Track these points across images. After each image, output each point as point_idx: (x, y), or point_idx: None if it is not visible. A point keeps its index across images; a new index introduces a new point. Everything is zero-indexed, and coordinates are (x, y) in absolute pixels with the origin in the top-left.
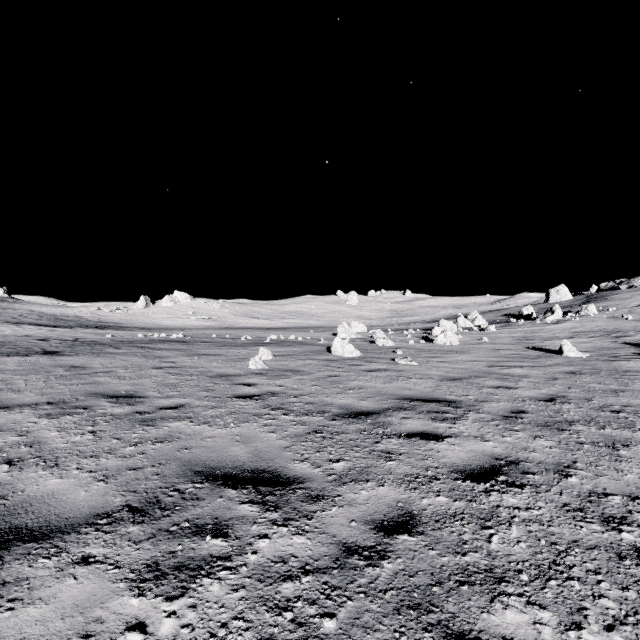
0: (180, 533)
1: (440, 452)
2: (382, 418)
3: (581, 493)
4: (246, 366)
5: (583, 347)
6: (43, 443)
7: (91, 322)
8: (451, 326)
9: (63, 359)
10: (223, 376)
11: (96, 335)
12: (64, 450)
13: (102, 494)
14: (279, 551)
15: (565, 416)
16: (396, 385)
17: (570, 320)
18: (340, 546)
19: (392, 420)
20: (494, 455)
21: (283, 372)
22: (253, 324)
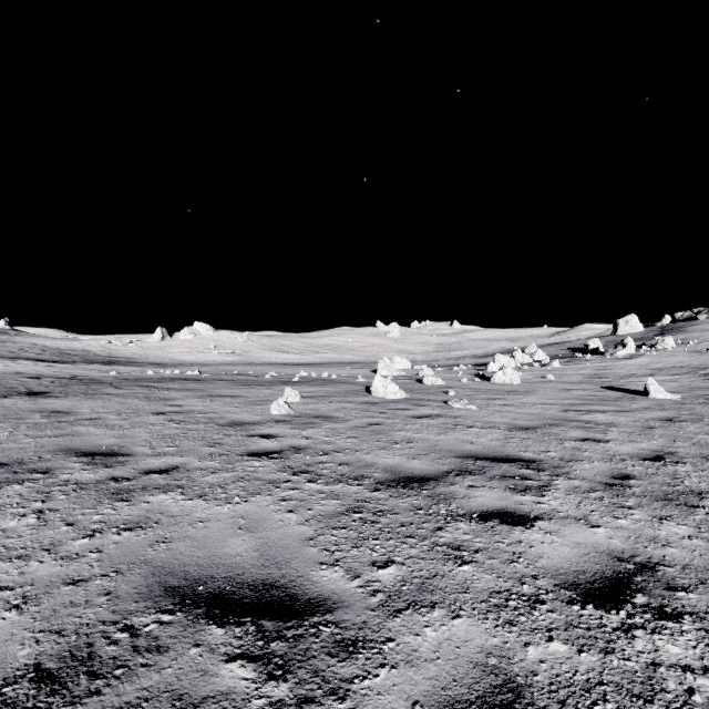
0: None
1: (533, 547)
2: (442, 487)
3: None
4: (267, 411)
5: (669, 387)
6: None
7: (100, 357)
8: (508, 361)
9: (47, 402)
10: (237, 424)
11: (99, 372)
12: None
13: (3, 639)
14: None
15: (687, 484)
16: (454, 437)
17: (645, 355)
18: None
19: (456, 490)
20: (613, 552)
21: (312, 419)
22: (282, 359)
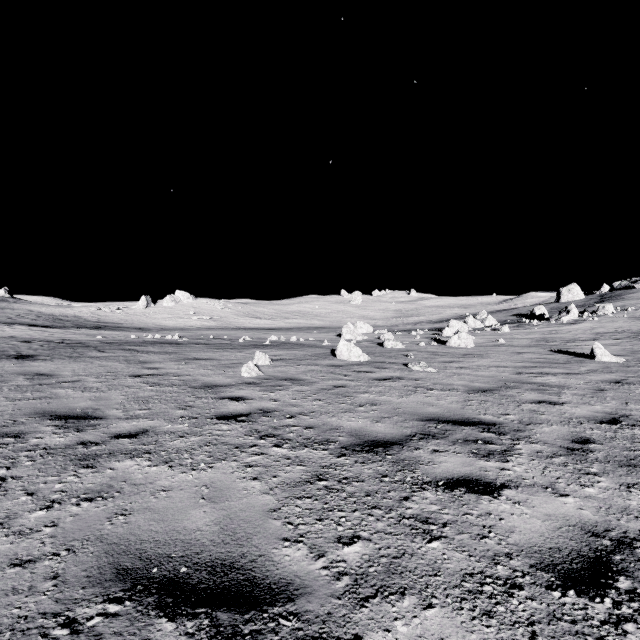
0: None
1: (503, 519)
2: (406, 452)
3: None
4: (239, 373)
5: (613, 350)
6: None
7: (90, 322)
8: (461, 326)
9: (33, 365)
10: (209, 387)
11: (87, 336)
12: None
13: None
14: None
15: None
16: (415, 399)
17: (587, 320)
18: None
19: (420, 455)
20: (586, 526)
21: (280, 381)
22: (255, 324)
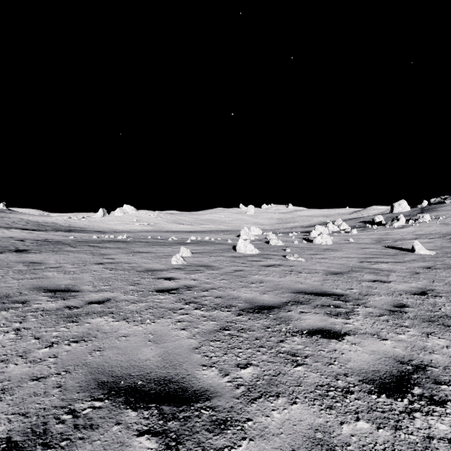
0: None
1: (344, 354)
2: (283, 313)
3: None
4: (169, 262)
5: (428, 246)
6: None
7: (63, 227)
8: (324, 230)
9: (27, 256)
10: (149, 271)
11: (62, 237)
12: None
13: None
14: None
15: (443, 310)
16: (290, 279)
17: (412, 225)
18: None
19: (292, 315)
20: (397, 357)
21: (198, 267)
22: (179, 228)
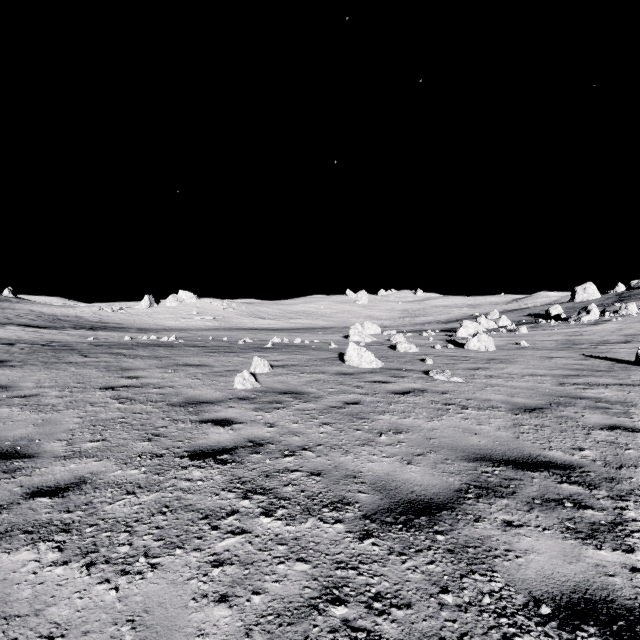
0: None
1: None
2: (465, 527)
3: None
4: (231, 384)
5: None
6: None
7: (90, 322)
8: (475, 327)
9: None
10: (191, 404)
11: (79, 338)
12: None
13: None
14: None
15: None
16: (450, 423)
17: (610, 320)
18: None
19: (488, 535)
20: None
21: (280, 395)
22: (259, 324)
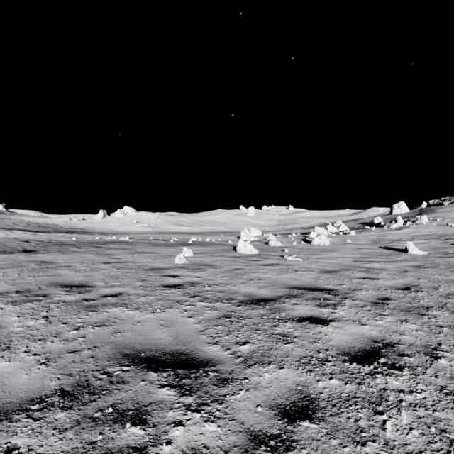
0: (102, 420)
1: (327, 335)
2: (277, 304)
3: (453, 375)
4: (173, 261)
5: (422, 247)
6: (3, 327)
7: (64, 228)
8: (323, 231)
9: (37, 256)
10: (155, 269)
11: (65, 238)
12: (18, 334)
13: (40, 377)
14: (192, 441)
15: (421, 302)
16: (286, 276)
17: (409, 227)
18: (248, 435)
19: (285, 306)
20: (372, 338)
21: (200, 266)
22: (180, 230)
